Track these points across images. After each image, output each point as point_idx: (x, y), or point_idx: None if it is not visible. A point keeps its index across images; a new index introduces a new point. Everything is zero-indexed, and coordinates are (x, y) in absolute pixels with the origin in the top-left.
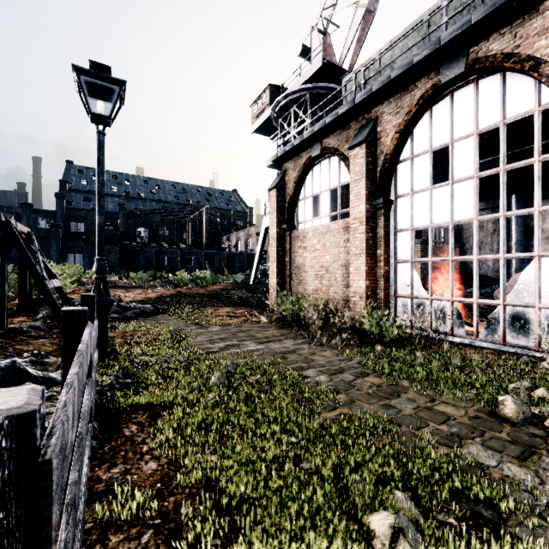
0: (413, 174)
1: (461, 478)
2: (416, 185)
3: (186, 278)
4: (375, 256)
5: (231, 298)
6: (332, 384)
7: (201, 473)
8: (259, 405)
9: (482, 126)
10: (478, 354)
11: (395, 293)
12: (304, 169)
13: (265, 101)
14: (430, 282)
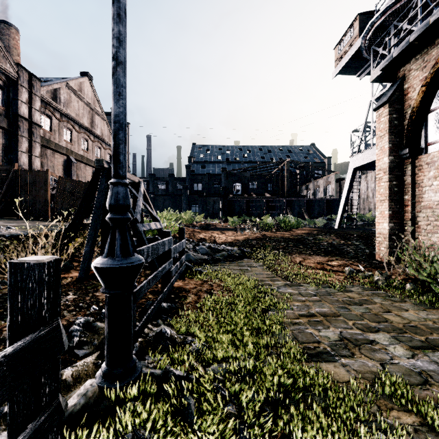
0: None
1: None
2: None
3: (270, 222)
4: None
5: (319, 245)
6: None
7: None
8: None
9: None
10: None
11: None
12: None
13: (352, 35)
14: None
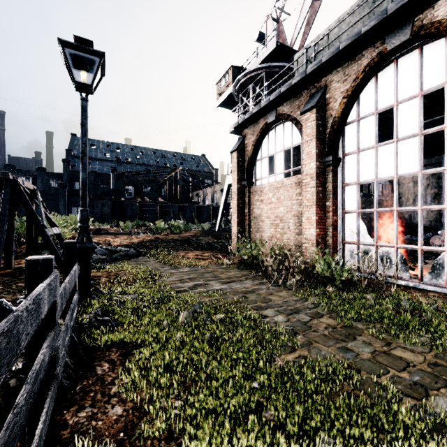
0: (359, 134)
1: (435, 438)
2: (362, 144)
3: (163, 226)
4: (324, 207)
5: (199, 243)
6: (289, 325)
7: (163, 424)
8: (222, 346)
9: (426, 88)
10: (424, 297)
11: (342, 240)
12: (261, 133)
13: (228, 80)
14: (375, 230)
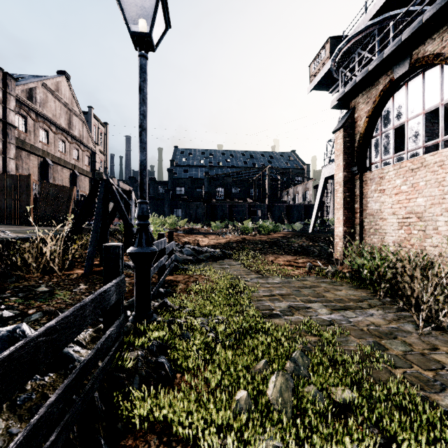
0: None
1: None
2: None
3: (250, 226)
4: None
5: (291, 246)
6: None
7: None
8: None
9: None
10: None
11: None
12: (382, 97)
13: (324, 56)
14: None
